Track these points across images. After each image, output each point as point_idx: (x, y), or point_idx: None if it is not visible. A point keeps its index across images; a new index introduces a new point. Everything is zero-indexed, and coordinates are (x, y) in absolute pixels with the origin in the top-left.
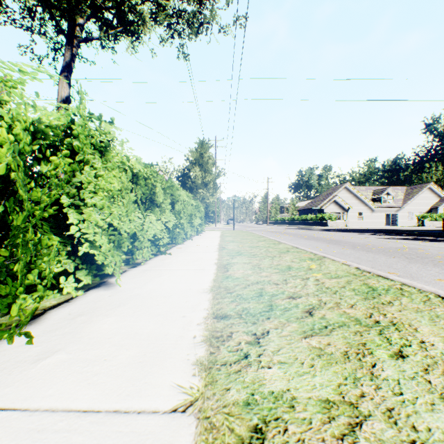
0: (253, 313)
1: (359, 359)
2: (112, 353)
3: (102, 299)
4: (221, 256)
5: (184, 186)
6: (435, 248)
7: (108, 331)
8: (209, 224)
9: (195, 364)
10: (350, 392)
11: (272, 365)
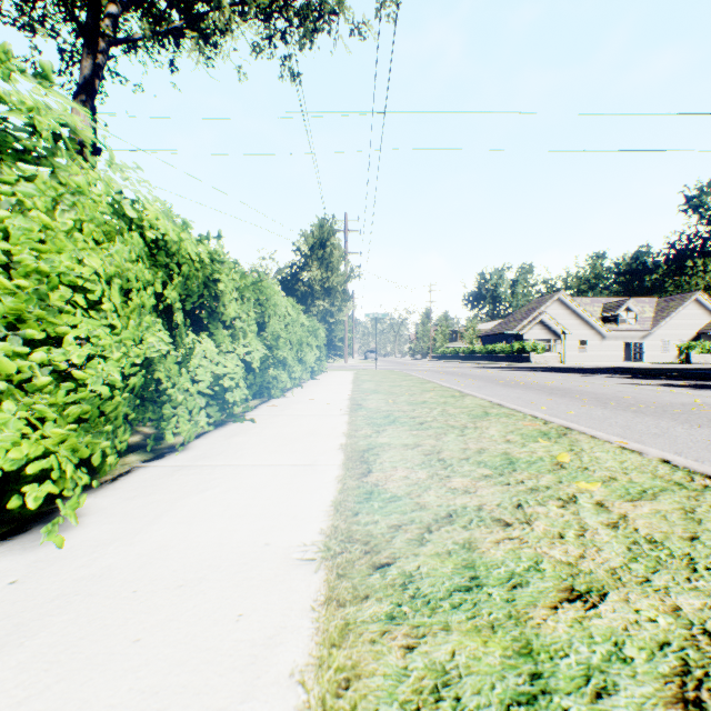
0: None
1: None
2: None
3: None
4: (355, 426)
5: (293, 296)
6: None
7: None
8: (334, 359)
9: None
10: None
11: None
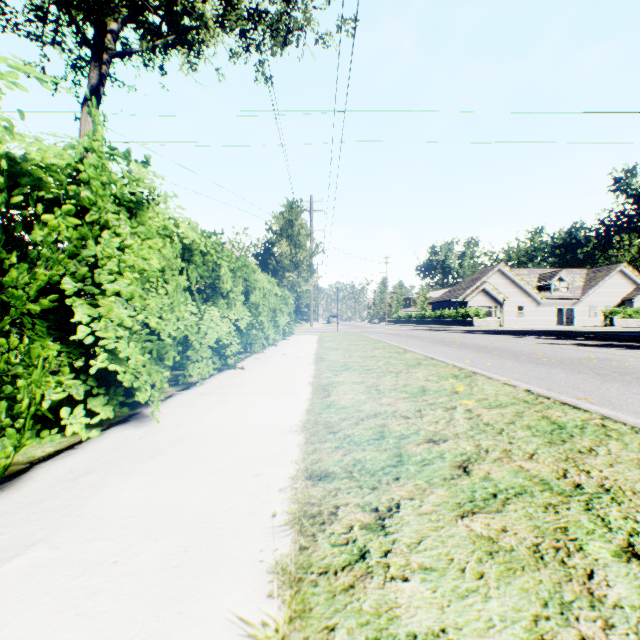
0: (371, 470)
1: (562, 560)
2: (130, 548)
3: (128, 443)
4: (319, 371)
5: (266, 268)
6: (637, 359)
7: (129, 504)
8: (301, 323)
9: (274, 571)
10: (559, 636)
11: (409, 575)
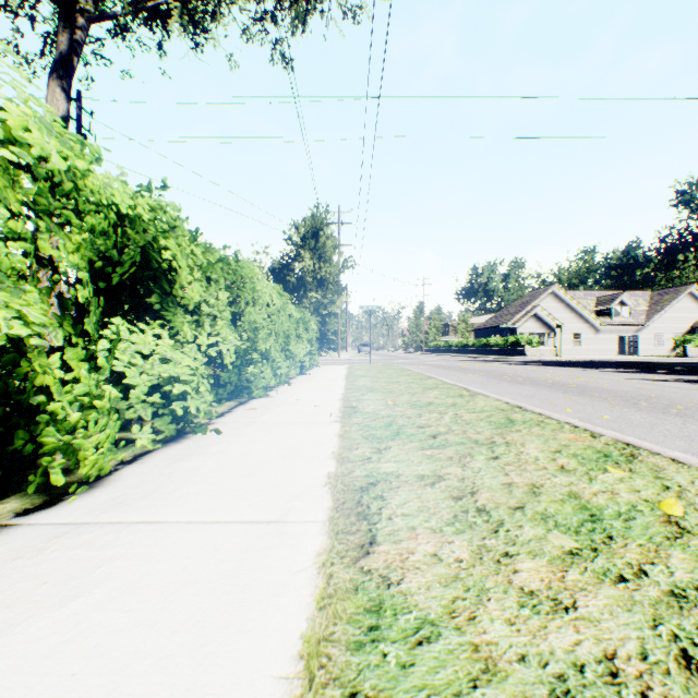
0: None
1: None
2: None
3: None
4: (348, 441)
5: (284, 287)
6: None
7: None
8: (328, 352)
9: None
10: None
11: None
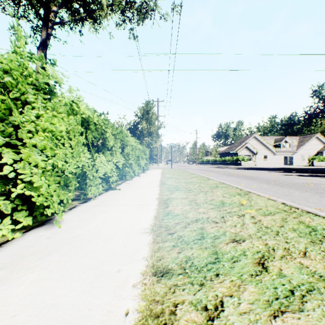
0: (198, 267)
1: None
2: None
3: (37, 242)
4: (162, 191)
5: (134, 135)
6: None
7: (18, 301)
8: (153, 164)
9: None
10: None
11: None
